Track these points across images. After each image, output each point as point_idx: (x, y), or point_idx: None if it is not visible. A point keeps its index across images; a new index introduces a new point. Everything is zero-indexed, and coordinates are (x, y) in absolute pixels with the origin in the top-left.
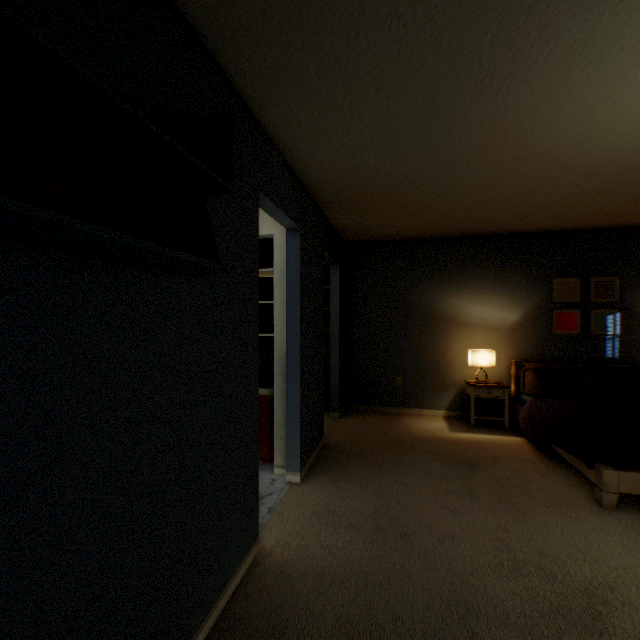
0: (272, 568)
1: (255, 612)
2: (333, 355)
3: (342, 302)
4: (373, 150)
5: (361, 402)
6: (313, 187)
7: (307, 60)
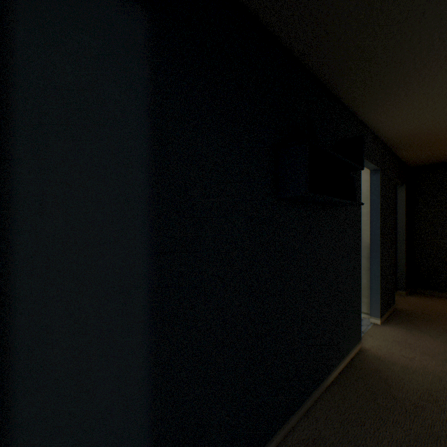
0: (371, 355)
1: (366, 368)
2: (399, 250)
3: (407, 211)
4: (443, 115)
5: (425, 287)
6: (389, 141)
7: (399, 92)
